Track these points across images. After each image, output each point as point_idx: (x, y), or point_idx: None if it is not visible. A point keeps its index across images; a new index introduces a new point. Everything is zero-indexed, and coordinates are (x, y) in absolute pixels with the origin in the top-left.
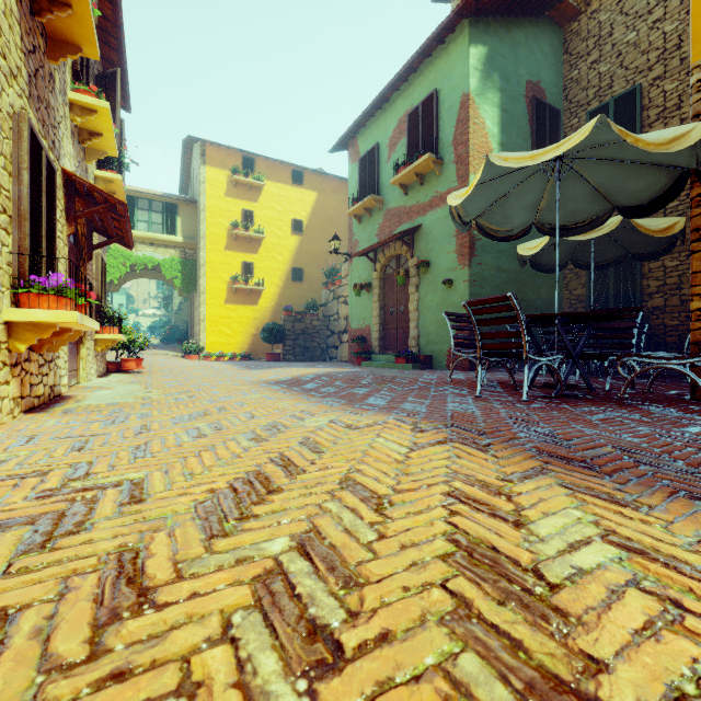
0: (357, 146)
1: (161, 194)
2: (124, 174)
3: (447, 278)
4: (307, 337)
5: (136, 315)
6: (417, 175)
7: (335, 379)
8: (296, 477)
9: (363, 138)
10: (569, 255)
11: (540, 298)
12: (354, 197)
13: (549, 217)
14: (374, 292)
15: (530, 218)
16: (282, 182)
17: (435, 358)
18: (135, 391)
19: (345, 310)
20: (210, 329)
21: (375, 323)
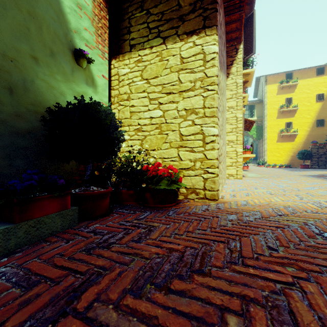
0: None
1: (248, 103)
2: None
3: None
4: None
5: None
6: None
7: None
8: (324, 188)
9: None
10: None
11: None
12: None
13: None
14: None
15: None
16: (309, 77)
17: None
18: (257, 175)
19: None
20: (269, 154)
21: None
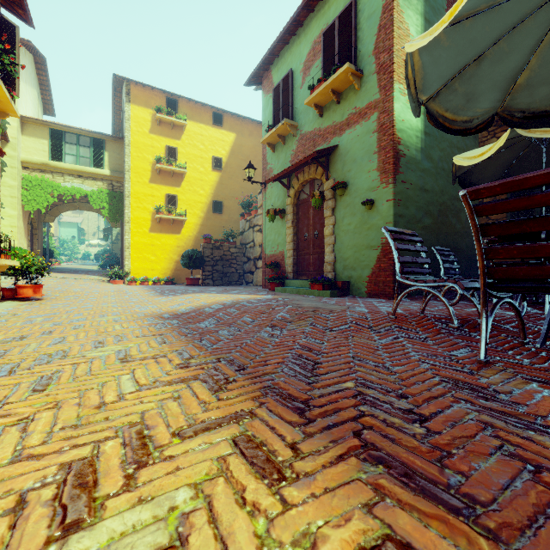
0: (271, 77)
1: (88, 129)
2: (18, 85)
3: (367, 198)
4: (225, 263)
5: (86, 246)
6: (334, 92)
7: (243, 312)
8: None
9: (276, 68)
10: (500, 173)
11: (459, 222)
12: (268, 125)
13: (524, 100)
14: (287, 218)
15: (497, 104)
16: (203, 123)
17: (353, 284)
18: None
19: (260, 238)
20: (135, 255)
21: (288, 249)
